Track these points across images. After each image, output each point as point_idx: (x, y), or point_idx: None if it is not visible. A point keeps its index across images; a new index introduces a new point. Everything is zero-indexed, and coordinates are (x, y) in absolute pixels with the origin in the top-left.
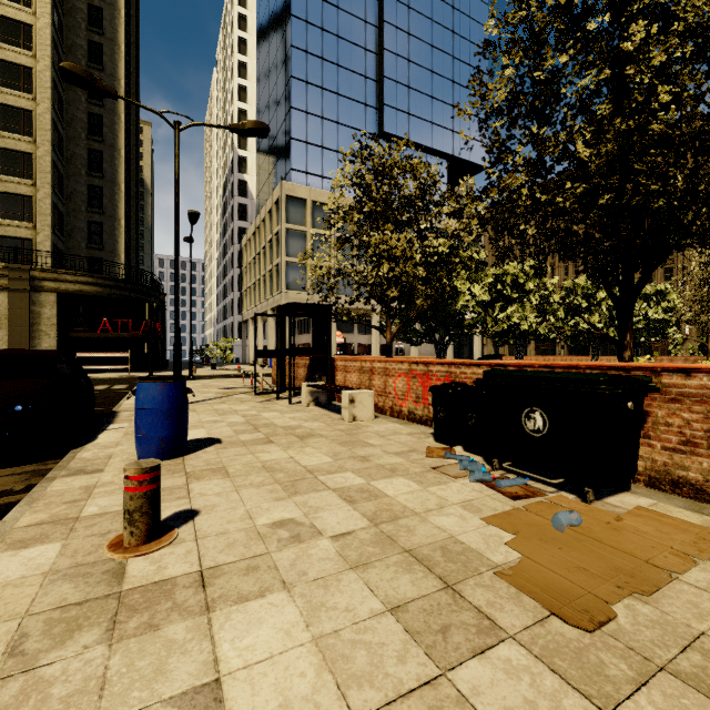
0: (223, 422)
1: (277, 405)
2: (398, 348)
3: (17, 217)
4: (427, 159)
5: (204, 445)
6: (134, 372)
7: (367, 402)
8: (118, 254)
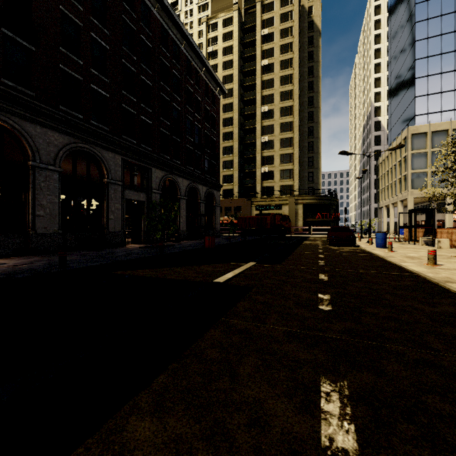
0: None
1: (408, 245)
2: None
3: (288, 178)
4: None
5: None
6: None
7: (446, 242)
8: (319, 184)
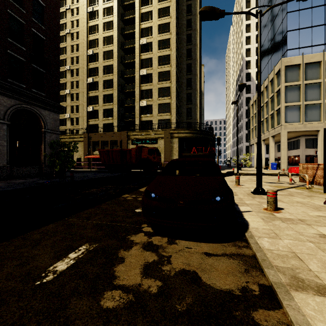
0: None
1: None
2: None
3: (166, 112)
4: None
5: None
6: None
7: None
8: (196, 119)
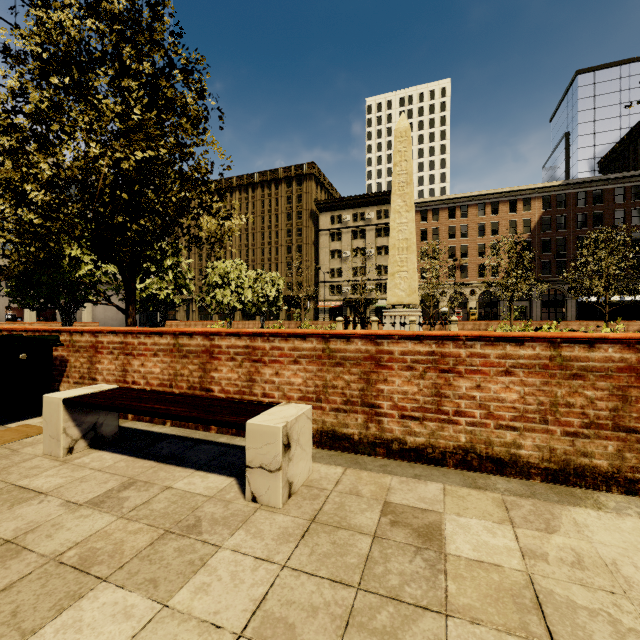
0: None
1: None
2: None
3: None
4: None
5: None
6: None
7: None
8: None
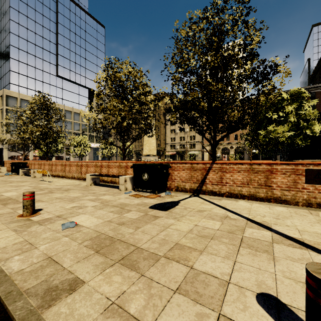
0: None
1: None
2: (67, 158)
3: None
4: (79, 87)
5: None
6: None
7: (5, 169)
8: None
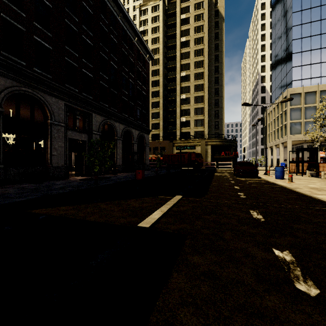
0: (285, 177)
1: (297, 176)
2: None
3: (200, 125)
4: None
5: (286, 179)
6: (229, 168)
7: None
8: (222, 130)
